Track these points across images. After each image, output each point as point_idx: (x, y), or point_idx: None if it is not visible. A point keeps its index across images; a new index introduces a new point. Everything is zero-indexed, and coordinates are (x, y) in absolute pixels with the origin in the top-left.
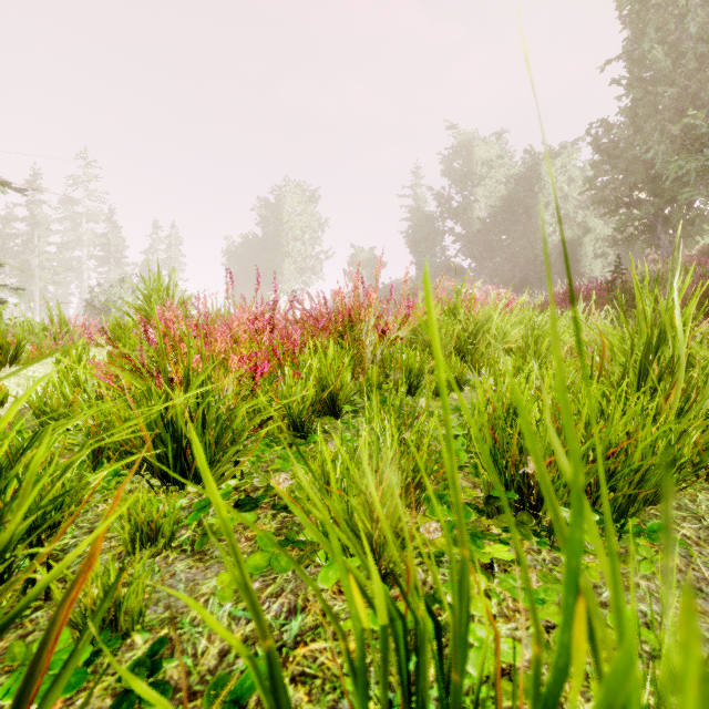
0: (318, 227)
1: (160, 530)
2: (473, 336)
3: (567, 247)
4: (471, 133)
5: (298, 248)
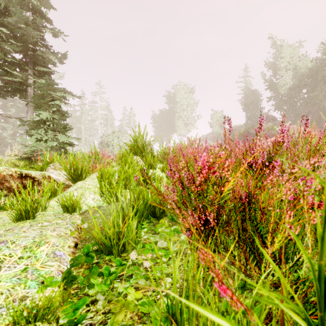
0: (194, 103)
1: None
2: None
3: None
4: (280, 43)
5: (185, 114)
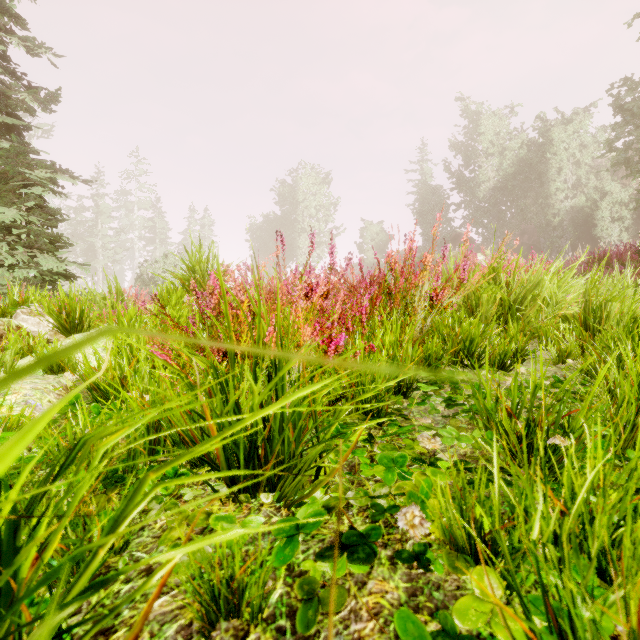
0: (330, 205)
1: (244, 591)
2: (519, 301)
3: (580, 212)
4: (478, 107)
5: (312, 224)
